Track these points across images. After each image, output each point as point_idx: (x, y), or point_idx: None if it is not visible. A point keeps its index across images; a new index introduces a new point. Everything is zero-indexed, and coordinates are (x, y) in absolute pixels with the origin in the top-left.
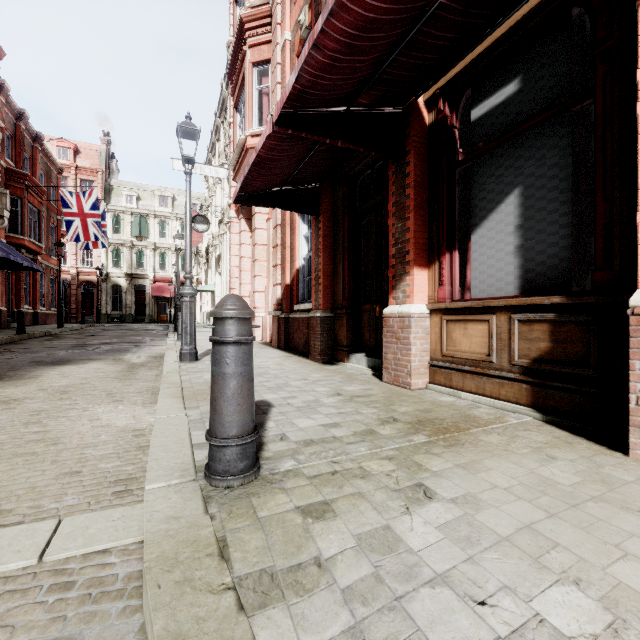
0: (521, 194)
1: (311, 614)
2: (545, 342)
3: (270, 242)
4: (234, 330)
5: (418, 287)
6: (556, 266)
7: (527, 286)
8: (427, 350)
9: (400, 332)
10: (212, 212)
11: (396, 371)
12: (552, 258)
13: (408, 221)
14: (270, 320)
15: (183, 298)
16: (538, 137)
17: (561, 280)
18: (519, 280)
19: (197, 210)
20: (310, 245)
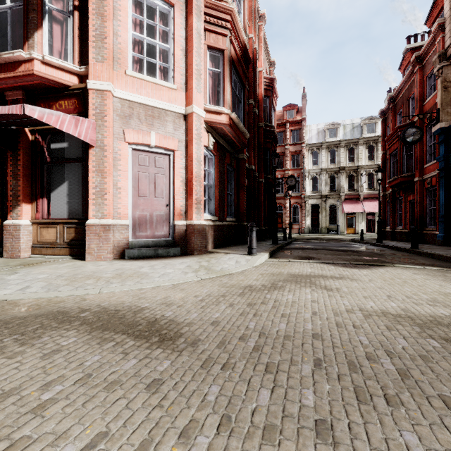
0: (69, 183)
1: None
2: (74, 234)
3: None
4: None
5: (25, 212)
6: (78, 210)
7: (70, 215)
8: (30, 240)
9: (15, 232)
10: None
11: (12, 251)
12: (77, 207)
13: (19, 181)
14: None
15: None
16: (73, 166)
17: (79, 214)
18: (68, 213)
19: None
20: None
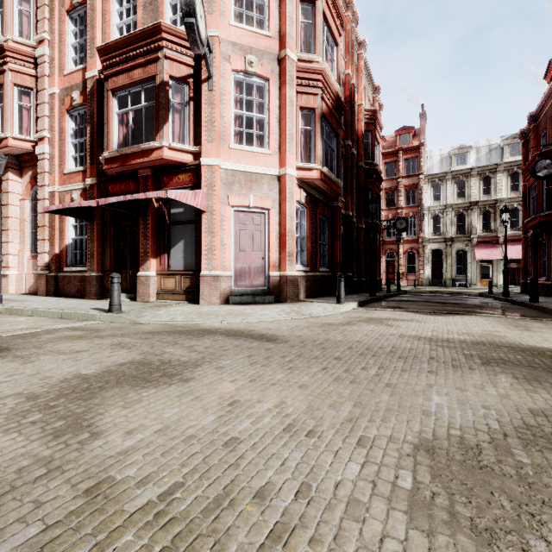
0: (184, 241)
1: (146, 318)
2: (189, 283)
3: (26, 217)
4: (118, 280)
5: (152, 265)
6: (192, 263)
7: (186, 268)
8: (156, 288)
9: (145, 282)
10: None
11: (144, 296)
12: (191, 261)
13: (149, 241)
14: (28, 277)
15: None
16: (188, 227)
17: (193, 267)
18: (184, 266)
19: None
20: (79, 232)
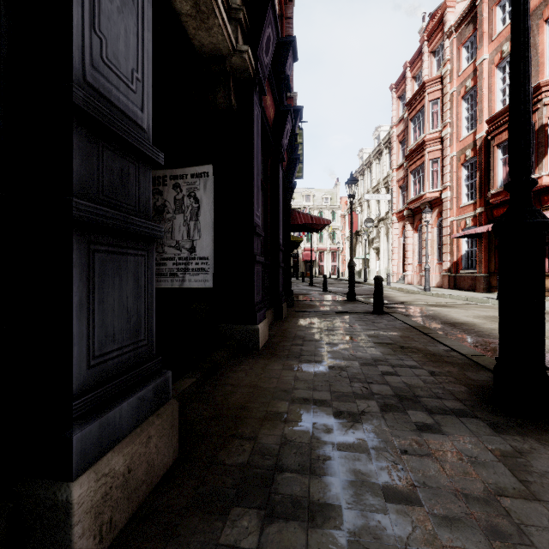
0: None
1: None
2: None
3: (434, 239)
4: None
5: None
6: None
7: None
8: None
9: None
10: (363, 211)
11: None
12: None
13: None
14: (435, 276)
15: (426, 269)
16: None
17: None
18: None
19: (328, 201)
20: (470, 245)
